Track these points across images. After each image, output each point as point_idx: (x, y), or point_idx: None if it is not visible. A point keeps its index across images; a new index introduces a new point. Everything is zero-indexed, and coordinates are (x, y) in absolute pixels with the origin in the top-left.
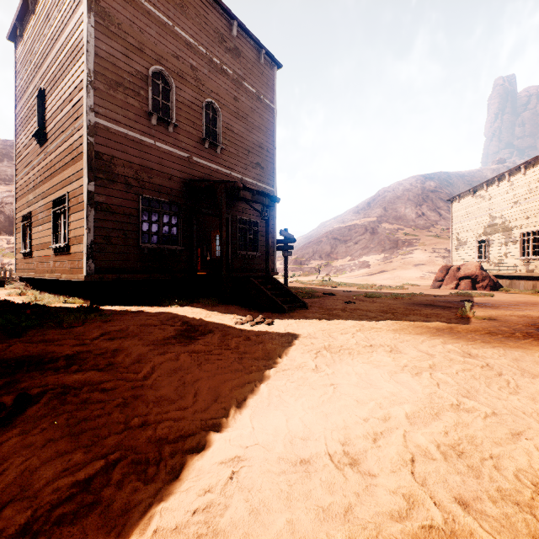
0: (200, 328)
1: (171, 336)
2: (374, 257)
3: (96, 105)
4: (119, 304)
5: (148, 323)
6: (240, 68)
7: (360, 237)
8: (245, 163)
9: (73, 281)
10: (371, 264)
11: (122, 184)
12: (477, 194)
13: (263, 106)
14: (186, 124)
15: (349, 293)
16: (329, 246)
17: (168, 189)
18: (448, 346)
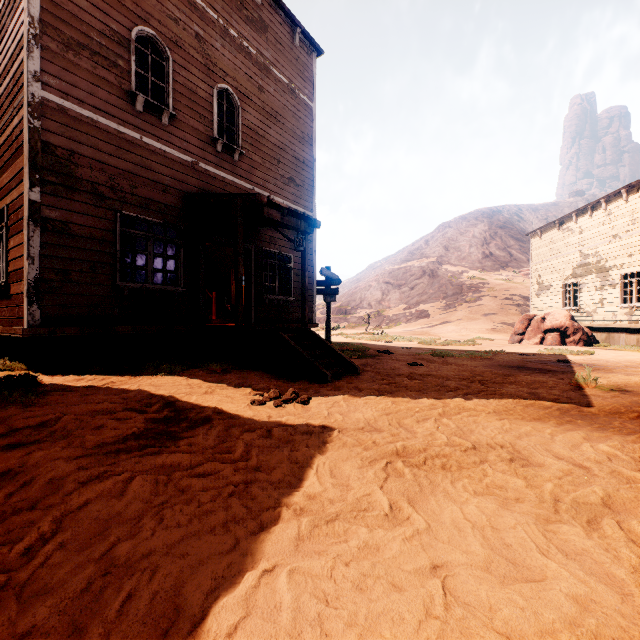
0: (191, 414)
1: (132, 434)
2: (434, 305)
3: (44, 73)
4: (80, 371)
5: (101, 409)
6: (267, 48)
7: (416, 280)
8: (274, 177)
9: (16, 337)
10: (431, 313)
11: (88, 194)
12: (564, 227)
13: (298, 103)
14: (189, 115)
15: (409, 350)
16: (380, 291)
17: (162, 206)
18: (601, 447)
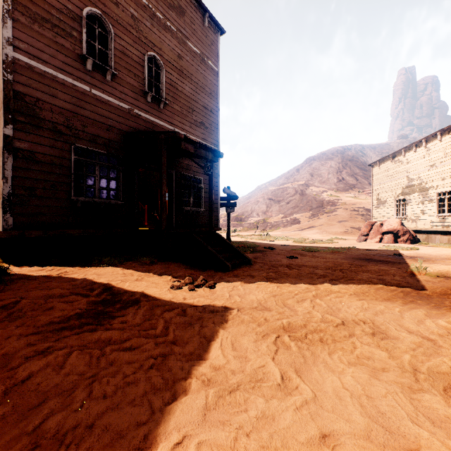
0: (124, 297)
1: (75, 314)
2: (303, 214)
3: (15, 39)
4: (43, 263)
5: (53, 294)
6: (184, 27)
7: (291, 197)
8: (189, 121)
9: None
10: (301, 220)
11: (50, 131)
12: (396, 159)
13: (207, 68)
14: (126, 74)
15: (287, 247)
16: (265, 205)
17: (106, 141)
18: (440, 322)
